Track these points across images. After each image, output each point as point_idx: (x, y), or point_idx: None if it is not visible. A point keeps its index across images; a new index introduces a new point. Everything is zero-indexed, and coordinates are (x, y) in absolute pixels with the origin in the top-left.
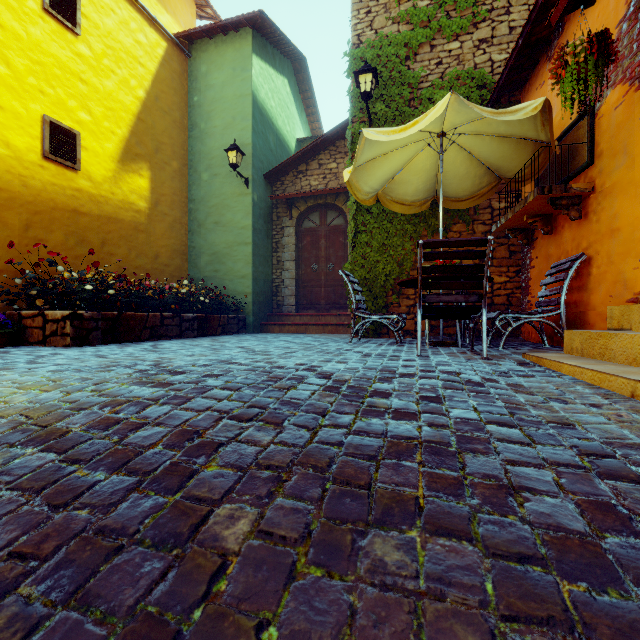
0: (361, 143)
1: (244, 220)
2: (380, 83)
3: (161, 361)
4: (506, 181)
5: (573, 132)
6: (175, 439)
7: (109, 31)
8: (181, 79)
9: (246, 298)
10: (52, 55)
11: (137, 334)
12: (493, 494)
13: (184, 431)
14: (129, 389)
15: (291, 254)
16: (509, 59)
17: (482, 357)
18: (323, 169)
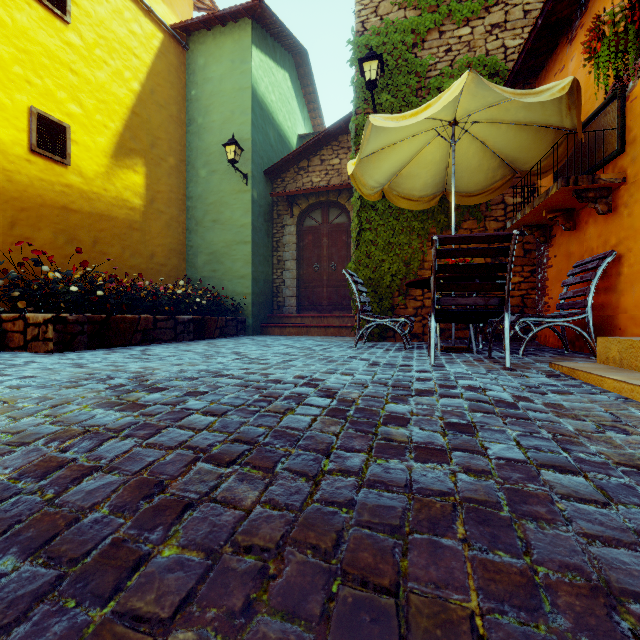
0: (367, 131)
1: (243, 218)
2: (386, 72)
3: (143, 372)
4: (522, 174)
5: (599, 118)
6: (128, 496)
7: (101, 20)
8: (178, 72)
9: (245, 299)
10: (40, 43)
11: (127, 338)
12: (586, 607)
13: (143, 482)
14: (91, 414)
15: (292, 253)
16: (526, 42)
17: (505, 367)
18: (325, 165)
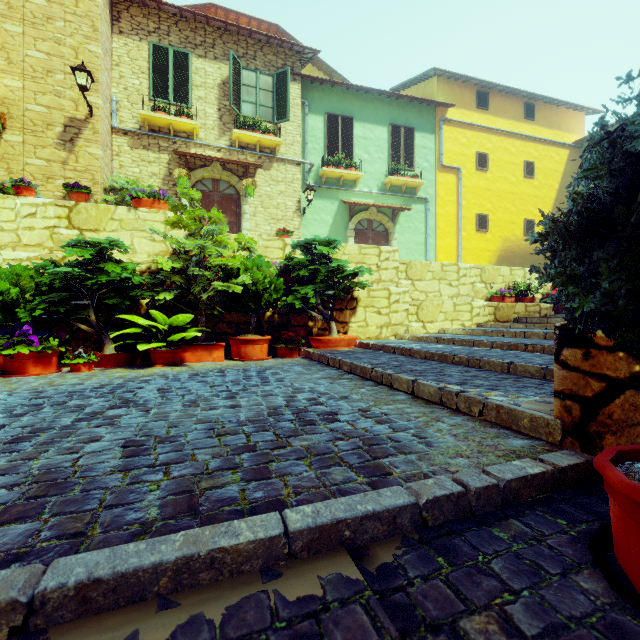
0: None
1: None
2: None
3: None
4: None
5: None
6: None
7: (544, 167)
8: (576, 164)
9: None
10: (526, 193)
11: None
12: None
13: None
14: None
15: None
16: None
17: None
18: None
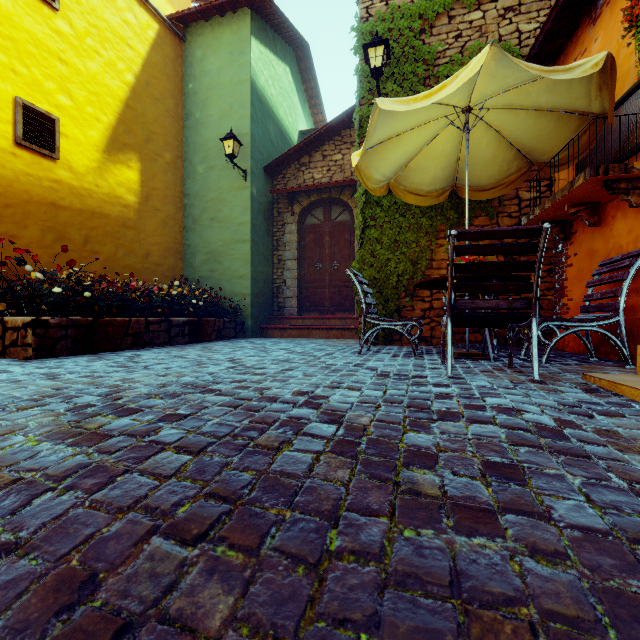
0: (374, 117)
1: (242, 216)
2: (391, 60)
3: (119, 386)
4: (539, 166)
5: (630, 102)
6: (36, 607)
7: (93, 8)
8: (175, 65)
9: (244, 300)
10: (26, 30)
11: (117, 342)
12: None
13: (66, 577)
14: (34, 450)
15: (293, 252)
16: (545, 22)
17: (533, 379)
18: (327, 161)
